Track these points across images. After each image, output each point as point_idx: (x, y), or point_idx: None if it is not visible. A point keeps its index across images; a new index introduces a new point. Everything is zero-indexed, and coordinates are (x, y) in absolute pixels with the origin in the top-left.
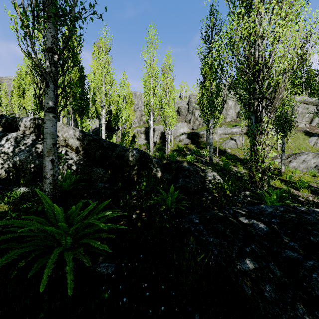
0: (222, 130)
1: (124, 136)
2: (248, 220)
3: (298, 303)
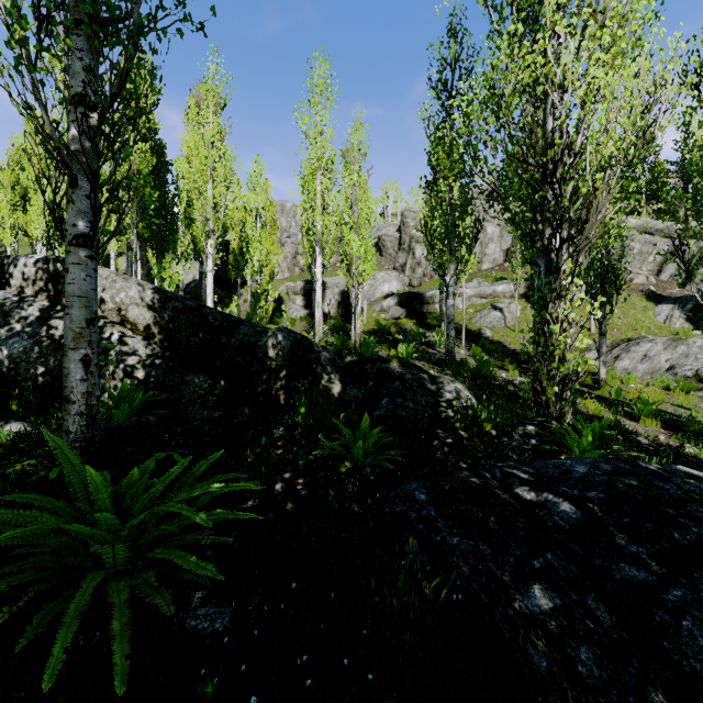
0: (472, 288)
1: (257, 300)
2: (536, 494)
3: (654, 689)
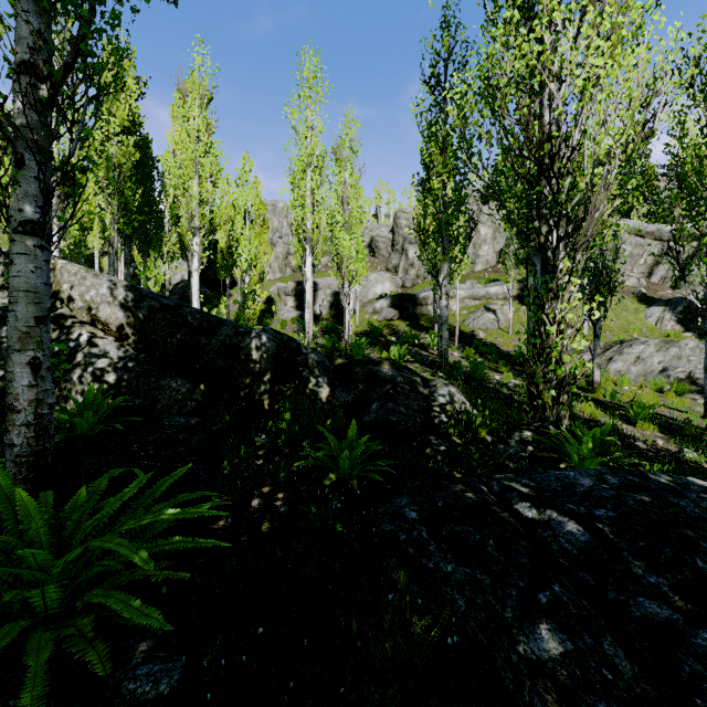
0: (466, 290)
1: (244, 300)
2: (538, 511)
3: None
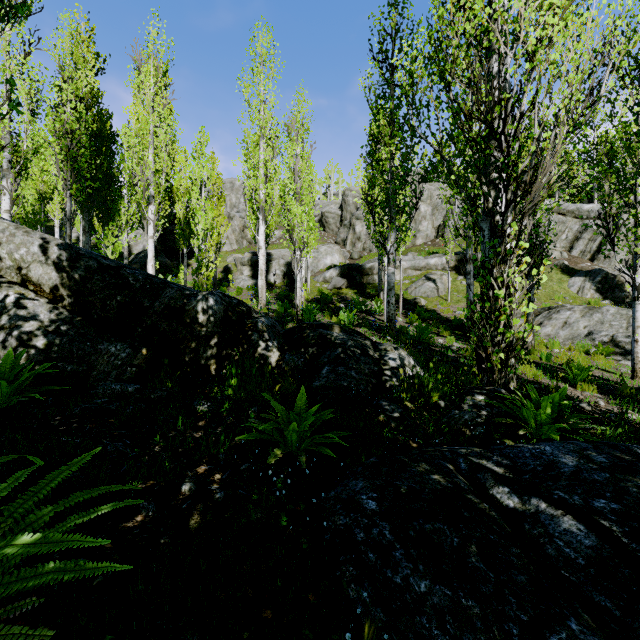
0: (408, 261)
1: (198, 267)
2: (520, 499)
3: None
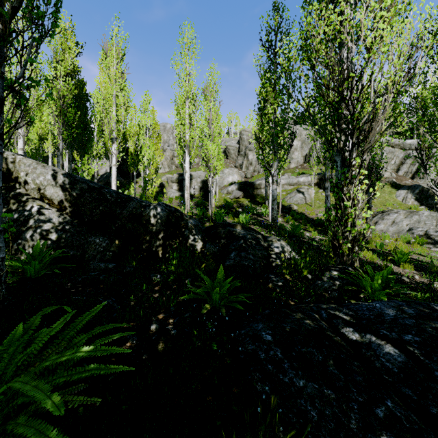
0: (285, 179)
1: (145, 185)
2: (360, 335)
3: None
